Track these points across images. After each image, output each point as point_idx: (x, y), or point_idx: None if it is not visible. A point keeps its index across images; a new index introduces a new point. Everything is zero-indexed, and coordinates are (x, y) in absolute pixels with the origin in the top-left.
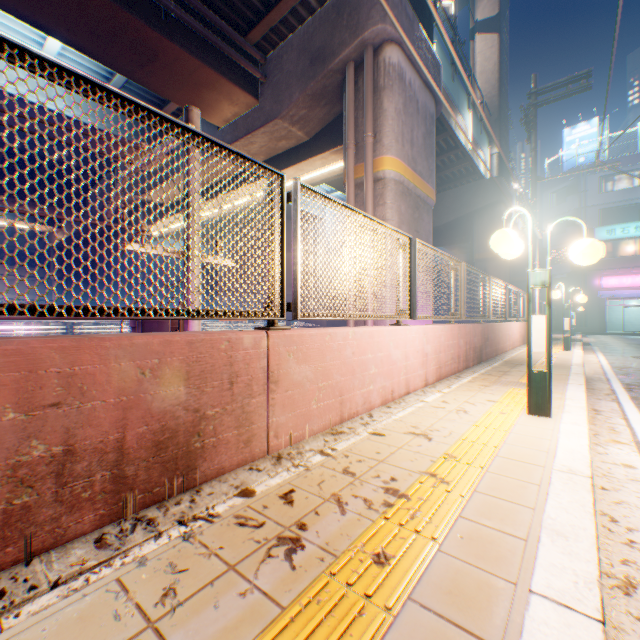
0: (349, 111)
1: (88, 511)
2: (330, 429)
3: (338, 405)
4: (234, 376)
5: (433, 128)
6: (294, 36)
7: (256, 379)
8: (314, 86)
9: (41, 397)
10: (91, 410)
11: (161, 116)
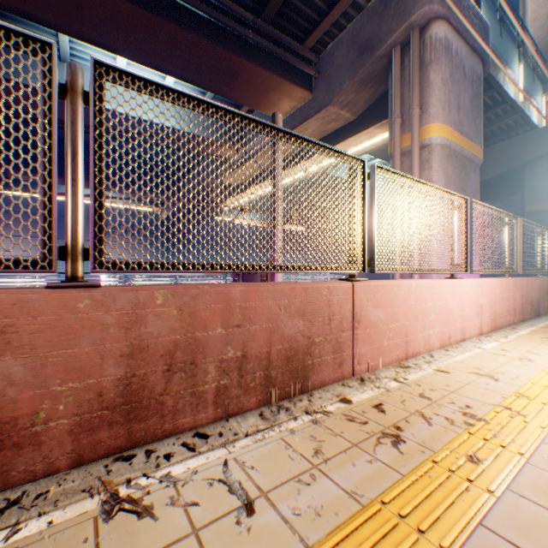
0: (395, 89)
1: (252, 395)
2: (397, 363)
3: (403, 344)
4: (331, 315)
5: (480, 89)
6: (343, 34)
7: (345, 318)
8: (361, 73)
9: (231, 320)
10: (254, 331)
11: (290, 134)
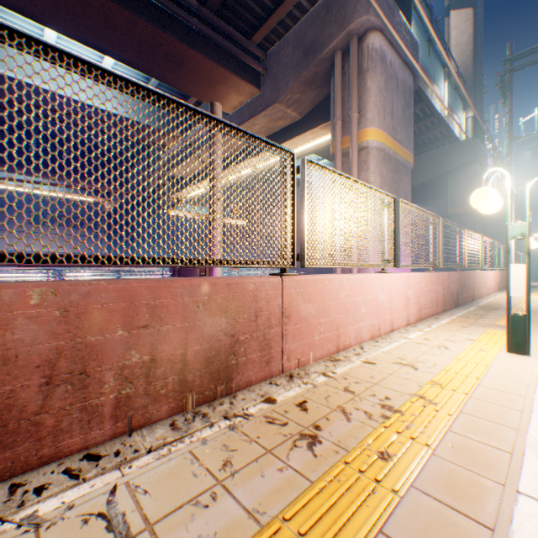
0: (336, 92)
1: (164, 403)
2: (329, 357)
3: (335, 337)
4: (258, 311)
5: (411, 100)
6: (289, 34)
7: (273, 314)
8: (306, 74)
9: (137, 321)
10: (166, 331)
11: (210, 117)
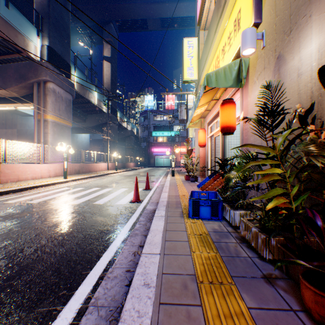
0: (36, 98)
1: None
2: (16, 182)
3: (18, 178)
4: None
5: (71, 103)
6: (13, 64)
7: None
8: (22, 85)
9: None
10: None
11: None
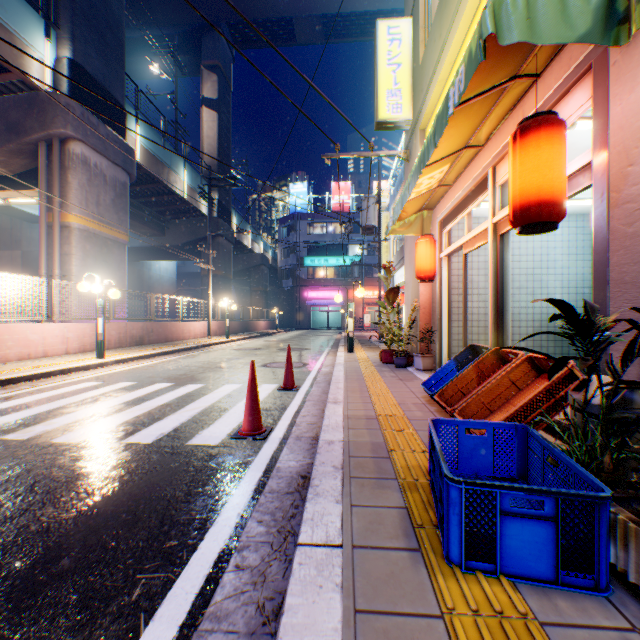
0: (43, 175)
1: None
2: None
3: None
4: None
5: (127, 191)
6: None
7: None
8: (12, 147)
9: None
10: None
11: None
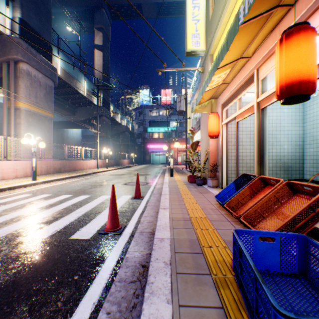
0: (5, 81)
1: None
2: None
3: None
4: None
5: (52, 91)
6: None
7: None
8: None
9: None
10: None
11: None
